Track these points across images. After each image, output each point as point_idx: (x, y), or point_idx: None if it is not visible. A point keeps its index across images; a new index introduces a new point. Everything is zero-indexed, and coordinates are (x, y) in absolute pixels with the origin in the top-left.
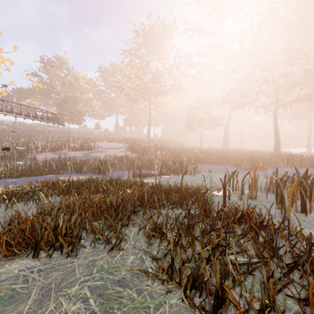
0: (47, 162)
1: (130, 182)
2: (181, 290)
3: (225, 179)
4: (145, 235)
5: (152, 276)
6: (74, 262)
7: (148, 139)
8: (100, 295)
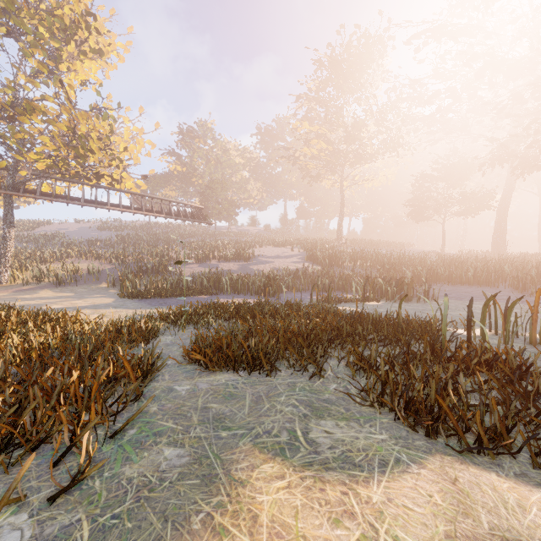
0: (198, 278)
1: (318, 308)
2: (393, 415)
3: (471, 306)
4: (349, 363)
5: (359, 401)
6: (273, 381)
7: (339, 239)
8: (308, 405)
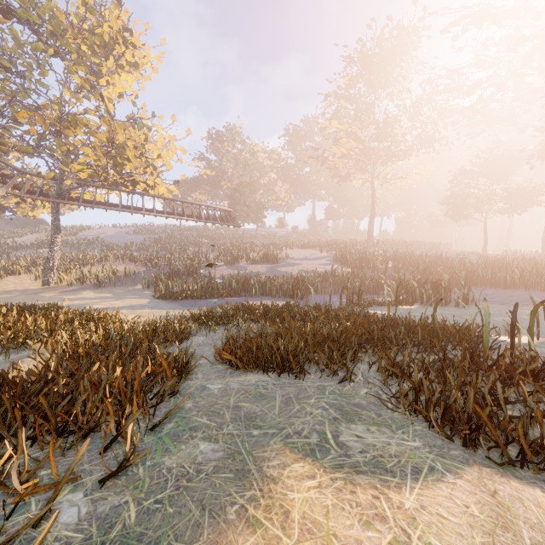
0: (227, 280)
1: (347, 311)
2: (427, 423)
3: (515, 311)
4: (380, 368)
5: (391, 407)
6: (303, 384)
7: (370, 240)
8: (338, 409)
